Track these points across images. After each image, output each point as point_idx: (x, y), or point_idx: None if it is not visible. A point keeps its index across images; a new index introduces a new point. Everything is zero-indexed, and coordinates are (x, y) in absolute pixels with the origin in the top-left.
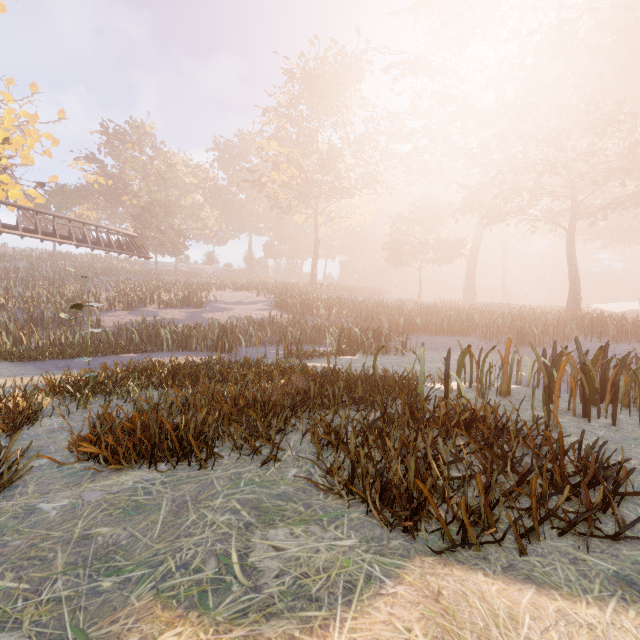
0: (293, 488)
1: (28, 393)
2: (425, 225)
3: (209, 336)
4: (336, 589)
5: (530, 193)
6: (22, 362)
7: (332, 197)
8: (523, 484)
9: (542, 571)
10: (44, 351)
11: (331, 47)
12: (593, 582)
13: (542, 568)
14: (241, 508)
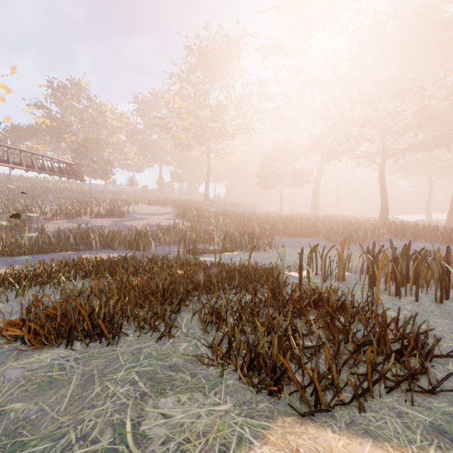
0: (183, 360)
1: None
2: (285, 160)
3: (128, 238)
4: (212, 452)
5: (355, 139)
6: None
7: (220, 139)
8: (358, 351)
9: (376, 425)
10: None
11: (219, 32)
12: (415, 433)
13: (376, 422)
14: (139, 379)
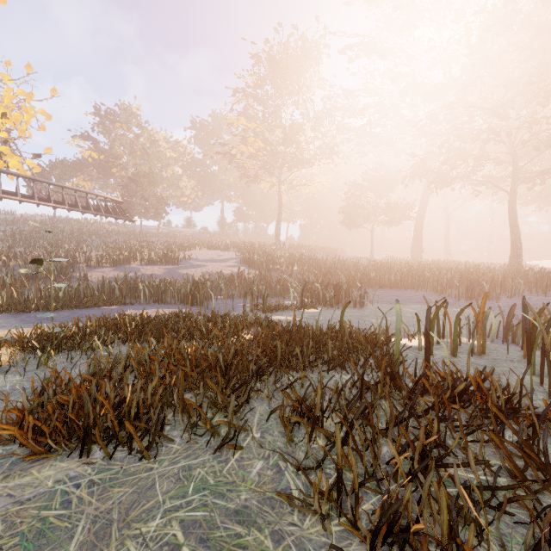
0: (257, 498)
1: None
2: (377, 191)
3: (182, 290)
4: None
5: (475, 159)
6: (9, 314)
7: (294, 167)
8: None
9: None
10: (31, 304)
11: (293, 33)
12: None
13: None
14: (183, 540)
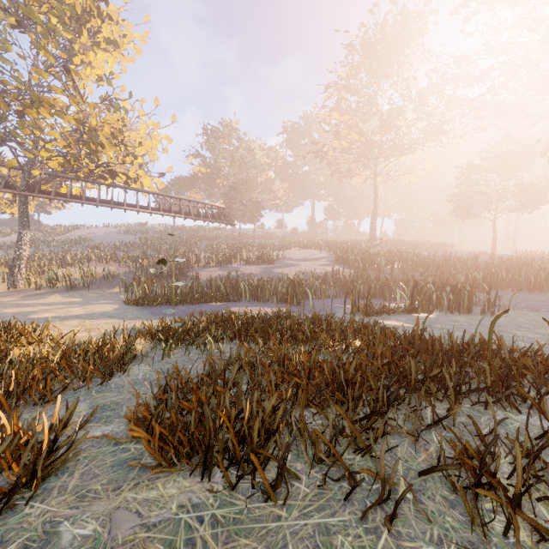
0: None
1: (133, 337)
2: (501, 171)
3: (279, 289)
4: None
5: None
6: (143, 307)
7: (392, 155)
8: None
9: None
10: (158, 298)
11: (391, 10)
12: None
13: None
14: None
